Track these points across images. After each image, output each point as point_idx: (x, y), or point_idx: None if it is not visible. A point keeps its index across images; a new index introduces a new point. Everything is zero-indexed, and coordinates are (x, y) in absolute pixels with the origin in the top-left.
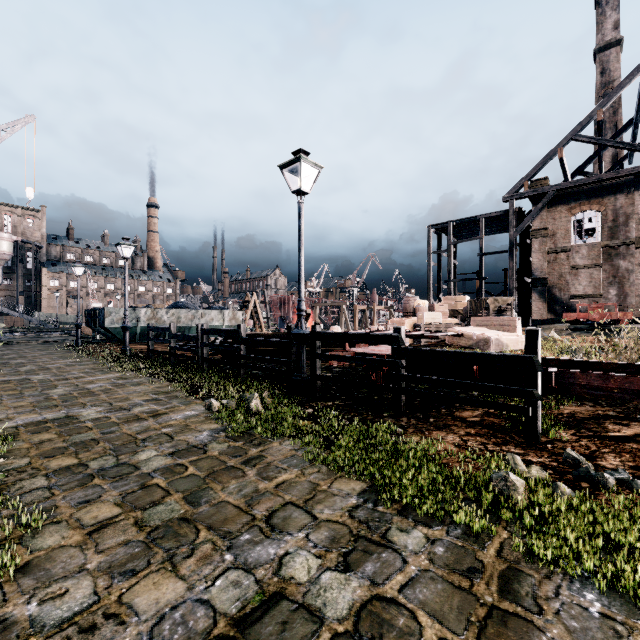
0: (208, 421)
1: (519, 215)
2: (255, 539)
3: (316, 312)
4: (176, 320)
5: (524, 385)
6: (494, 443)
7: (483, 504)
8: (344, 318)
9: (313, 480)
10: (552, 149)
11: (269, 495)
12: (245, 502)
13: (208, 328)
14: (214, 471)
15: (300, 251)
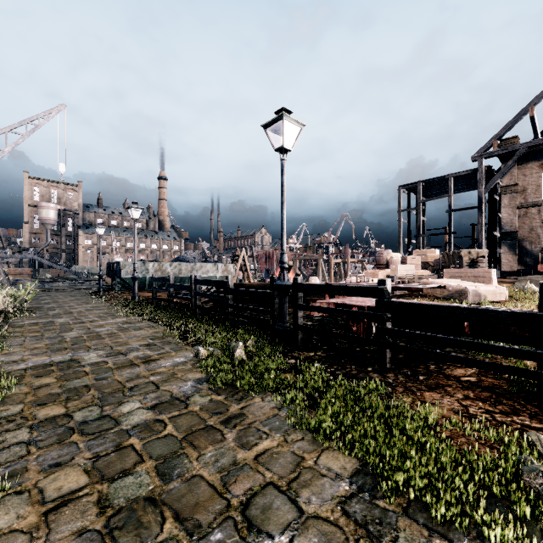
0: (194, 369)
1: (488, 173)
2: (228, 541)
3: (296, 265)
4: (178, 272)
5: (538, 347)
6: (501, 412)
7: (518, 510)
8: (321, 270)
9: (297, 451)
10: (523, 108)
11: (248, 470)
12: (220, 479)
13: (200, 279)
14: (192, 431)
15: (282, 206)
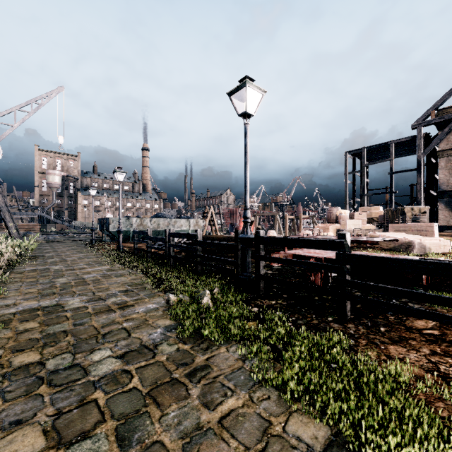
0: (164, 316)
1: (426, 139)
2: None
3: (256, 220)
4: (156, 226)
5: None
6: None
7: None
8: (277, 224)
9: (263, 413)
10: None
11: (211, 436)
12: (182, 447)
13: (173, 232)
14: (157, 385)
15: (246, 166)
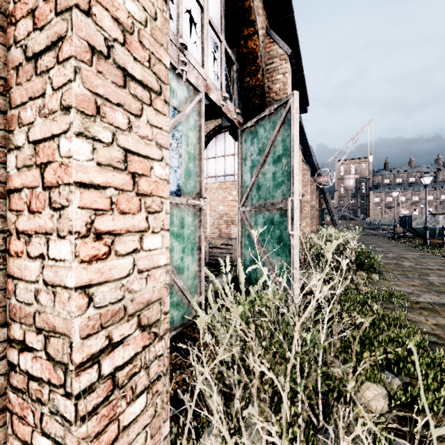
0: None
1: None
2: None
3: None
4: None
5: None
6: None
7: None
8: None
9: None
10: None
11: None
12: None
13: None
14: None
15: None
